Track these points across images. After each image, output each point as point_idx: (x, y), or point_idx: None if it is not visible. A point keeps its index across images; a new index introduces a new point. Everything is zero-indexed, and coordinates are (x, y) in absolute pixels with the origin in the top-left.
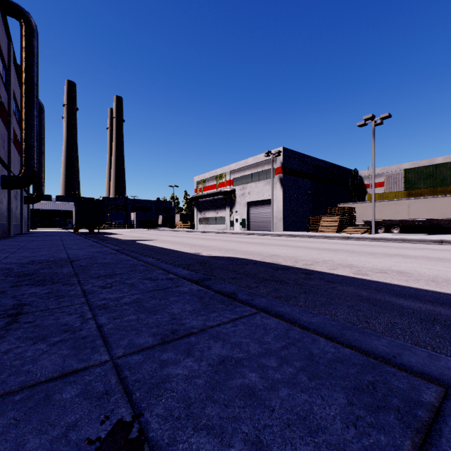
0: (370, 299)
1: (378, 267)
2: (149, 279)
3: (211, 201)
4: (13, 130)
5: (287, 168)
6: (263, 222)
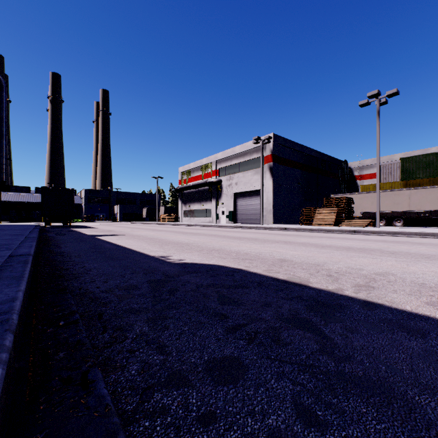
0: None
1: None
2: None
3: (196, 192)
4: None
5: (277, 156)
6: (251, 214)
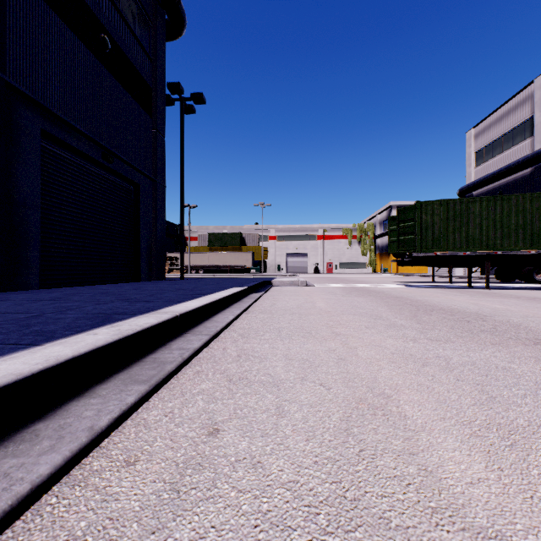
0: None
1: None
2: None
3: None
4: None
5: None
6: None
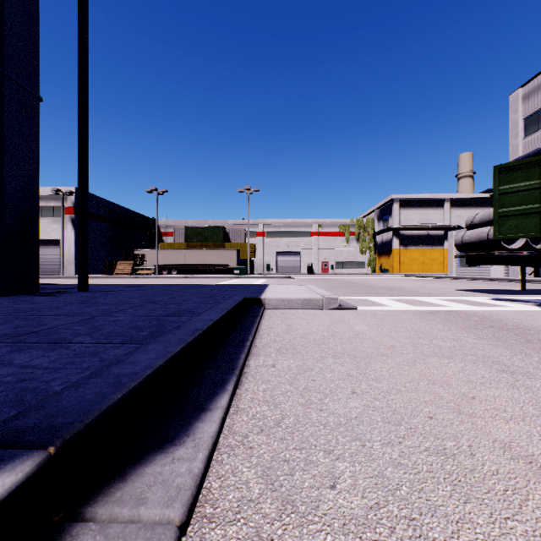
0: None
1: None
2: None
3: None
4: None
5: None
6: (48, 265)
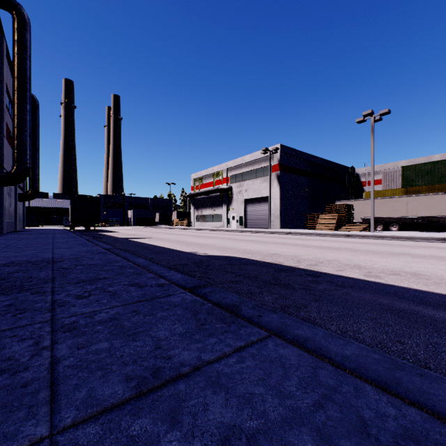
0: (393, 309)
1: (388, 268)
2: (136, 285)
3: (208, 198)
4: (6, 126)
5: (284, 165)
6: (260, 219)
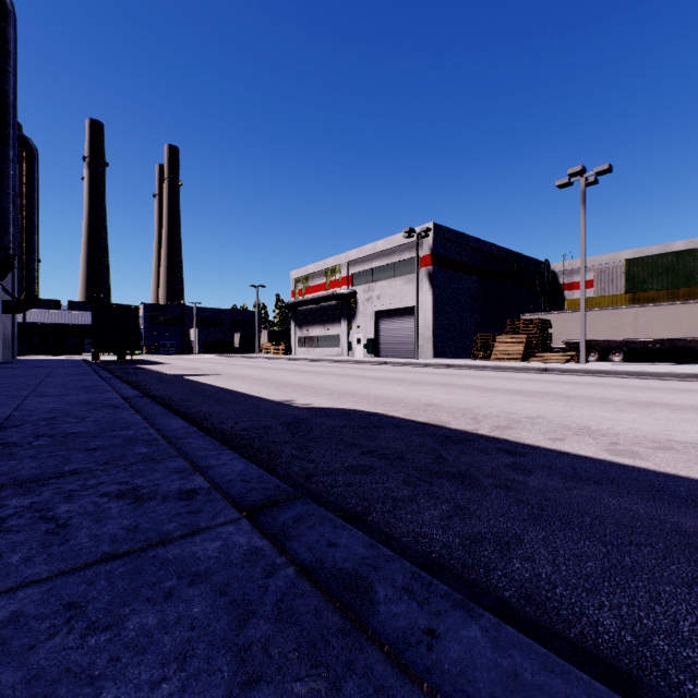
0: None
1: (644, 434)
2: (130, 496)
3: (318, 310)
4: None
5: (439, 256)
6: (401, 344)
